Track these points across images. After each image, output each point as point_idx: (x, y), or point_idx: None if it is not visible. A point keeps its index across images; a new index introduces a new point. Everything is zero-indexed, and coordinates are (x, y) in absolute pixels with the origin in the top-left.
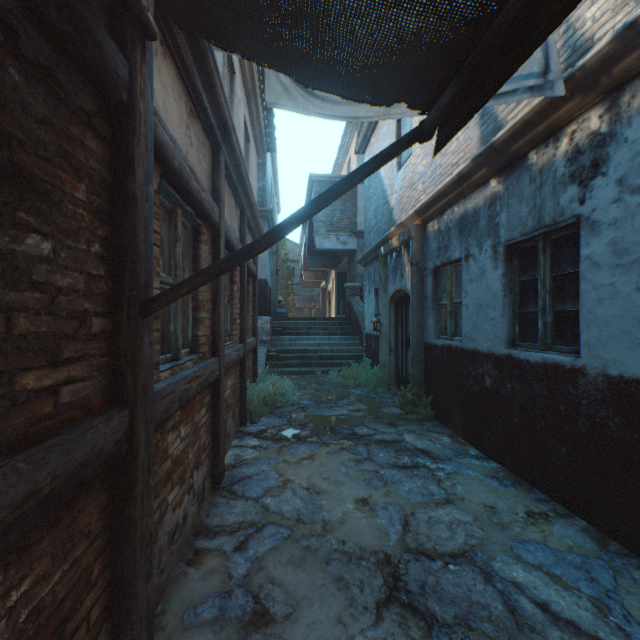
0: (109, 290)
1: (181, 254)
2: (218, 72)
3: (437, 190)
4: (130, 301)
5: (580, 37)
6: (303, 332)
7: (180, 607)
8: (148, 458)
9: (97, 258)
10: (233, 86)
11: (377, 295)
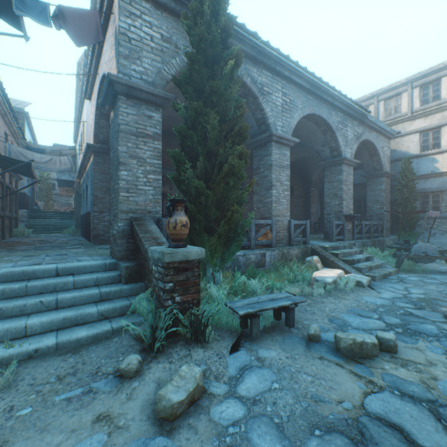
0: None
1: None
2: None
3: (77, 175)
4: None
5: None
6: (48, 218)
7: None
8: None
9: None
10: (8, 139)
11: None
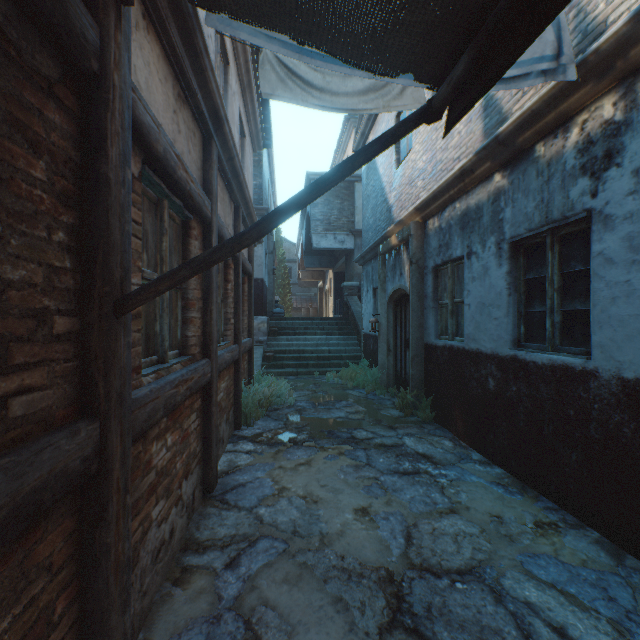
0: (77, 285)
1: (168, 249)
2: (208, 54)
3: (438, 186)
4: (102, 298)
5: (592, 21)
6: (300, 332)
7: (164, 634)
8: (124, 474)
9: (61, 248)
10: (227, 77)
11: (375, 294)
